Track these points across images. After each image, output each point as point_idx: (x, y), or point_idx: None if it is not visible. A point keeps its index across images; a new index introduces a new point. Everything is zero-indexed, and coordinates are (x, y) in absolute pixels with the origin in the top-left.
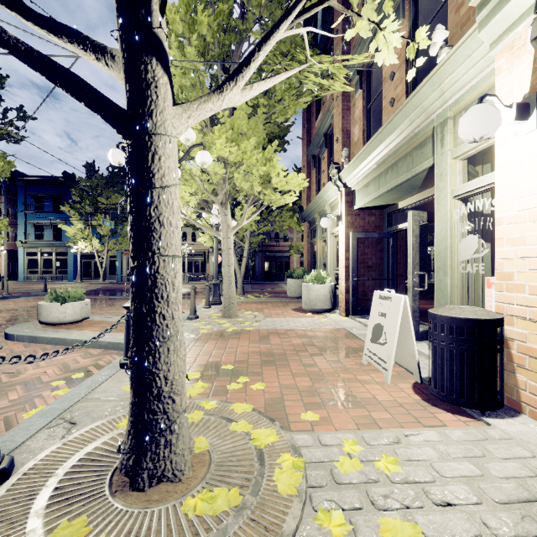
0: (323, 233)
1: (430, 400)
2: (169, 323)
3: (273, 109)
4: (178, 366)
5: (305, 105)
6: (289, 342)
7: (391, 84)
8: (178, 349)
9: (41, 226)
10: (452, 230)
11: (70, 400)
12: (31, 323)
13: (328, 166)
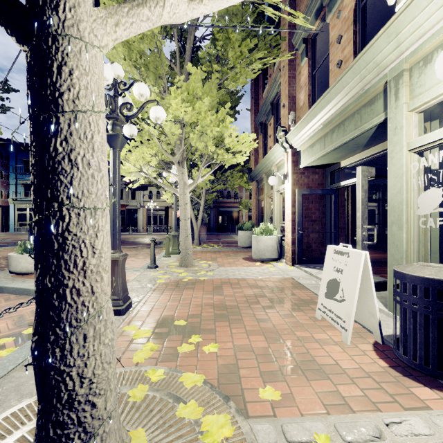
0: (269, 191)
1: (397, 367)
2: (87, 300)
3: (226, 75)
4: (101, 355)
5: (255, 75)
6: (242, 293)
7: (338, 47)
8: (101, 333)
9: (29, 186)
10: (408, 184)
11: (4, 368)
12: (3, 272)
13: (274, 131)
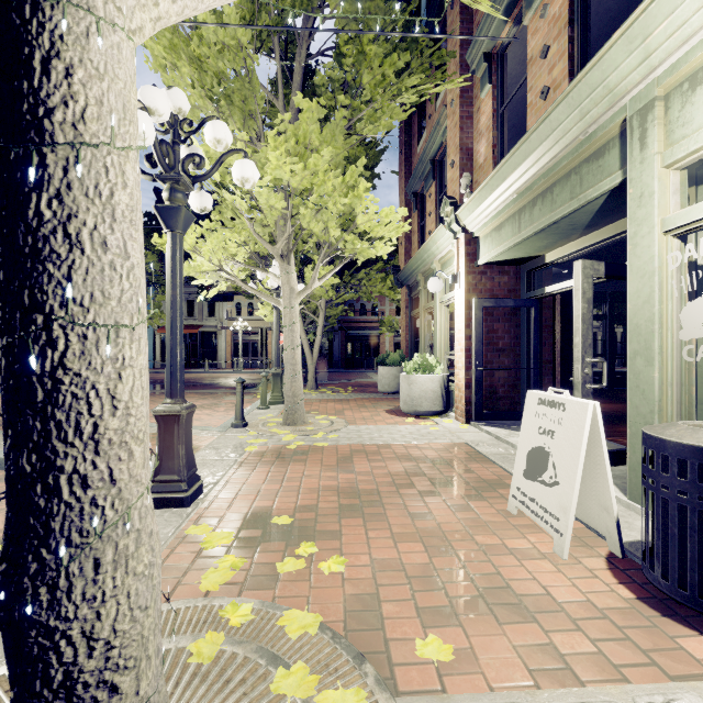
0: (429, 302)
1: (650, 598)
2: (102, 495)
3: (359, 114)
4: (129, 596)
5: (405, 115)
6: (384, 469)
7: (543, 65)
8: (129, 554)
9: None
10: (662, 288)
11: None
12: None
13: (437, 206)
